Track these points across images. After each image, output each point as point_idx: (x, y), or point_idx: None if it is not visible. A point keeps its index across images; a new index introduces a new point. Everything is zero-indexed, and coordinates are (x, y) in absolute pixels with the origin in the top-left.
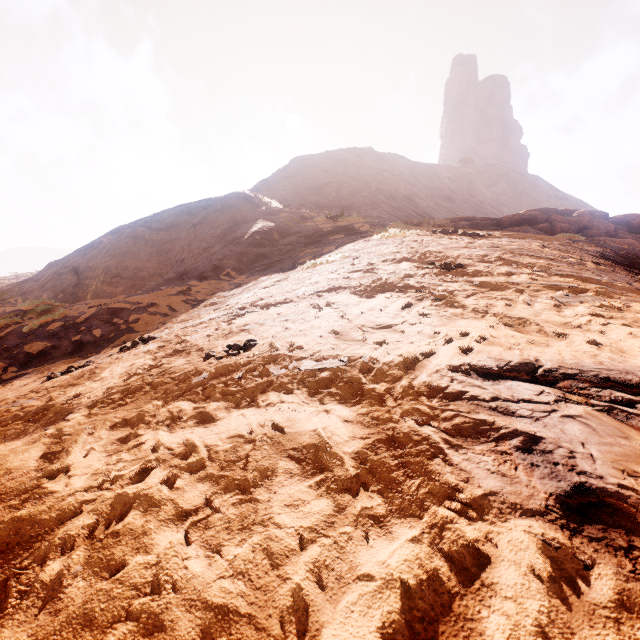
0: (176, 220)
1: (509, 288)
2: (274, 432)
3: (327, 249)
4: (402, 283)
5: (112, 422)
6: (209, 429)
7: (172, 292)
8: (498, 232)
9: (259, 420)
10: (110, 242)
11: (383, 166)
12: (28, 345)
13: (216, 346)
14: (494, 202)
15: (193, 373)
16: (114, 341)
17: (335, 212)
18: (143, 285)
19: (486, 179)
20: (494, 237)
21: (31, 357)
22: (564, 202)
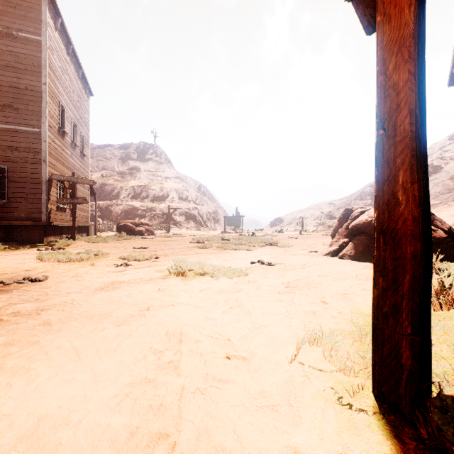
0: None
1: None
2: None
3: None
4: None
5: None
6: None
7: None
8: None
9: None
10: (368, 190)
11: None
12: None
13: None
14: None
15: None
16: None
17: None
18: None
19: None
20: None
21: None
22: None
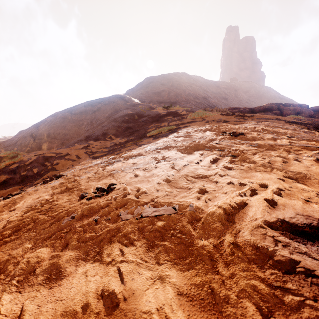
0: (85, 109)
1: (279, 148)
2: (108, 309)
3: (163, 124)
4: (208, 144)
5: None
6: (52, 292)
7: (79, 147)
8: (256, 114)
9: (98, 285)
10: (51, 120)
11: (192, 81)
12: None
13: (90, 187)
14: (248, 100)
15: (67, 212)
16: (43, 176)
17: (167, 105)
18: (67, 143)
19: (244, 88)
20: (256, 117)
21: None
22: (283, 100)
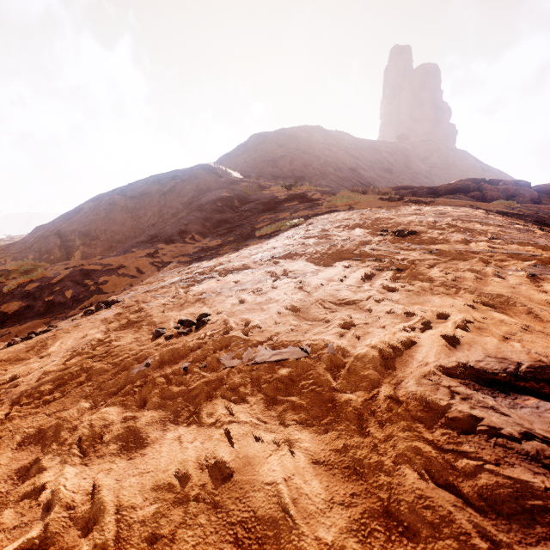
0: (148, 189)
1: (472, 258)
2: (217, 481)
3: (282, 215)
4: (358, 250)
5: (23, 435)
6: (133, 463)
7: (141, 254)
8: (440, 199)
9: (199, 453)
10: (90, 208)
11: (331, 142)
12: (5, 305)
13: (168, 320)
14: (427, 173)
15: (137, 357)
16: (83, 302)
17: (289, 182)
18: (119, 247)
19: (420, 153)
20: (438, 204)
21: (6, 317)
22: (488, 173)
